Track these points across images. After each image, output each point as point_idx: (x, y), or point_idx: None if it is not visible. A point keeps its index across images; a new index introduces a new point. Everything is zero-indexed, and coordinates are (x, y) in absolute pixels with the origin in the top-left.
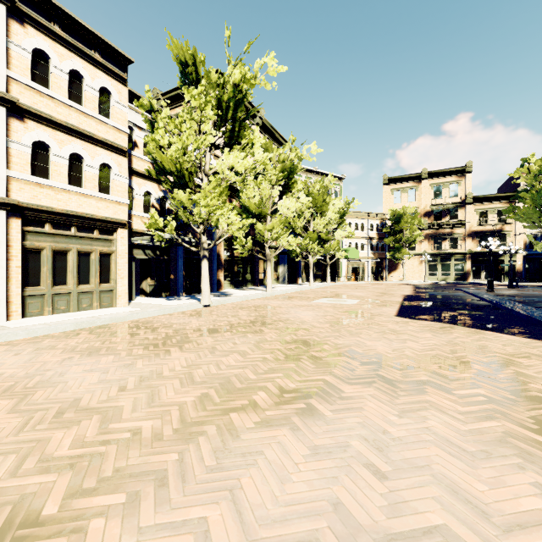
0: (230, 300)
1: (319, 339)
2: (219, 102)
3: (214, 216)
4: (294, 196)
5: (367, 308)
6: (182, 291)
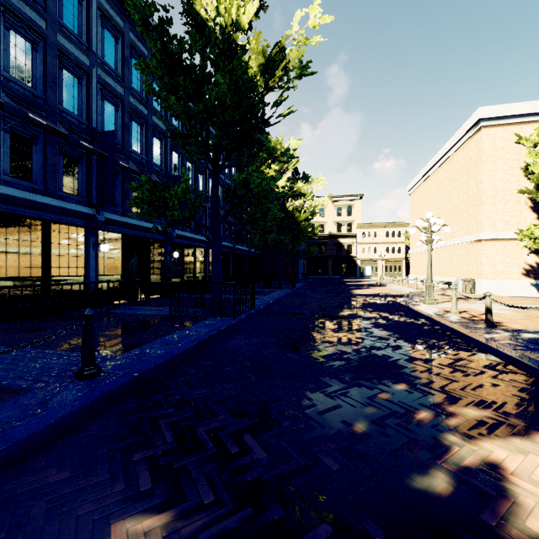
0: None
1: None
2: None
3: None
4: None
5: None
6: None
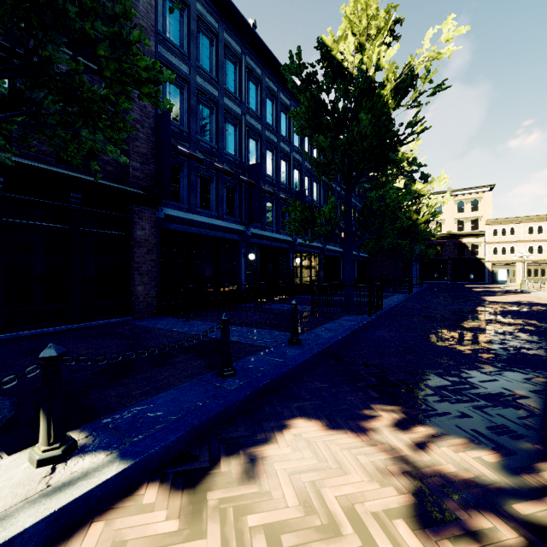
0: None
1: None
2: None
3: None
4: None
5: None
6: None
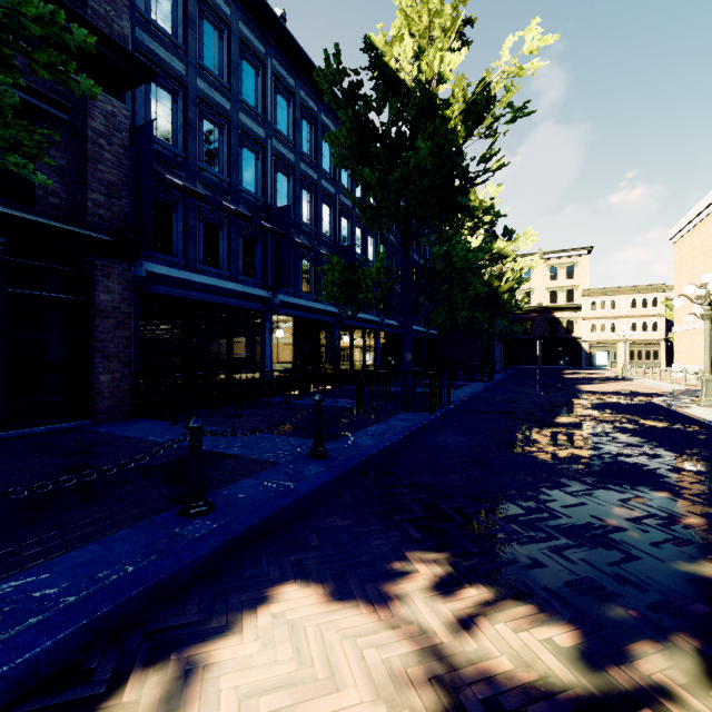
0: None
1: None
2: None
3: None
4: None
5: None
6: None
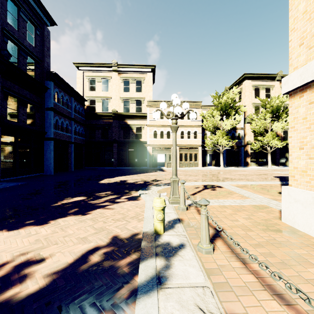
0: (235, 168)
1: (220, 175)
2: (220, 107)
3: (219, 142)
4: (282, 120)
5: (280, 174)
6: (225, 165)
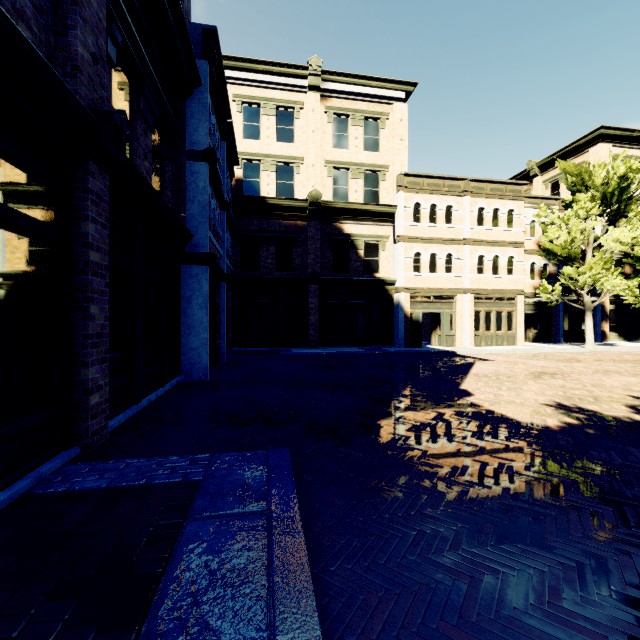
0: (616, 348)
1: None
2: (603, 194)
3: (598, 282)
4: None
5: None
6: (562, 340)
